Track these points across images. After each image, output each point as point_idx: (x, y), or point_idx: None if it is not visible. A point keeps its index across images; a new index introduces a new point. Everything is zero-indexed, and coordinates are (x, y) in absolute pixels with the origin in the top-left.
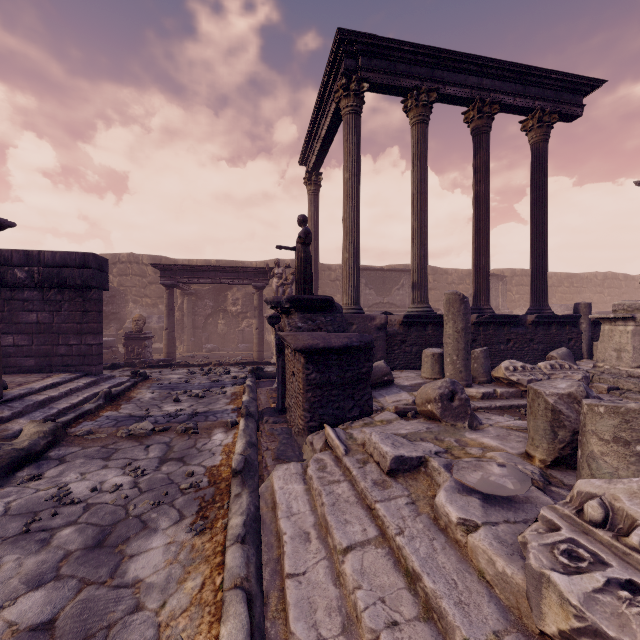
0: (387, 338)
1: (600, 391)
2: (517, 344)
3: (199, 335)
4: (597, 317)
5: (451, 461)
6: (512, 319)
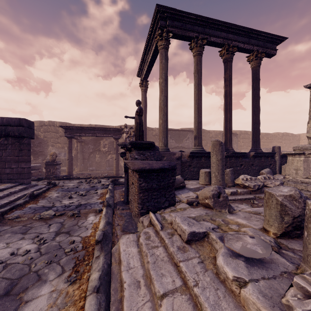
0: (181, 164)
1: None
2: (245, 167)
3: (86, 163)
4: (285, 153)
5: (222, 234)
6: (243, 154)
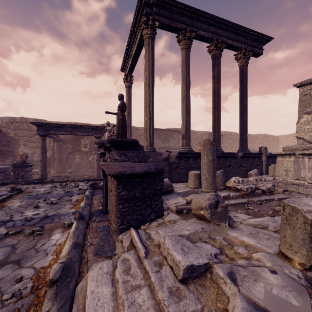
0: (169, 165)
1: (279, 192)
2: (234, 167)
3: (64, 164)
4: (275, 153)
5: (232, 268)
6: (232, 155)
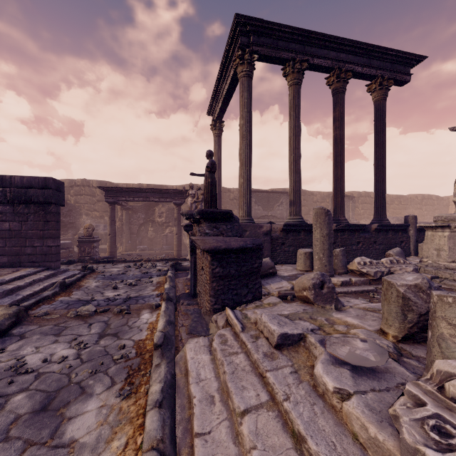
0: (271, 241)
1: None
2: (364, 245)
3: (134, 239)
4: (423, 226)
5: (324, 337)
6: (361, 227)
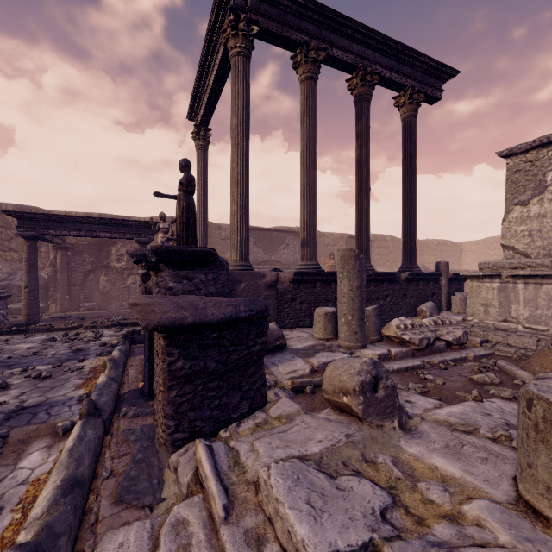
0: (277, 296)
1: (474, 344)
2: (393, 299)
3: (76, 293)
4: (467, 275)
5: None
6: (390, 276)
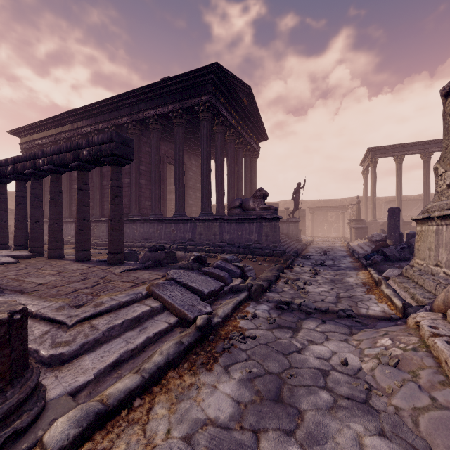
0: (385, 228)
1: None
2: None
3: (317, 229)
4: None
5: None
6: None
